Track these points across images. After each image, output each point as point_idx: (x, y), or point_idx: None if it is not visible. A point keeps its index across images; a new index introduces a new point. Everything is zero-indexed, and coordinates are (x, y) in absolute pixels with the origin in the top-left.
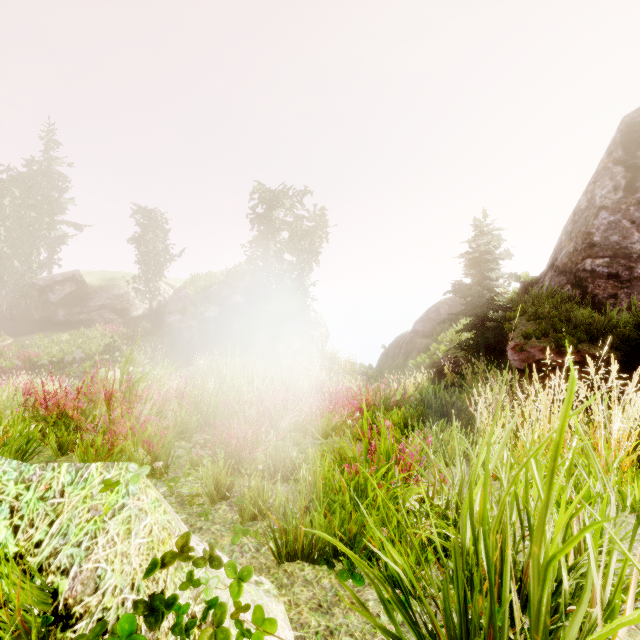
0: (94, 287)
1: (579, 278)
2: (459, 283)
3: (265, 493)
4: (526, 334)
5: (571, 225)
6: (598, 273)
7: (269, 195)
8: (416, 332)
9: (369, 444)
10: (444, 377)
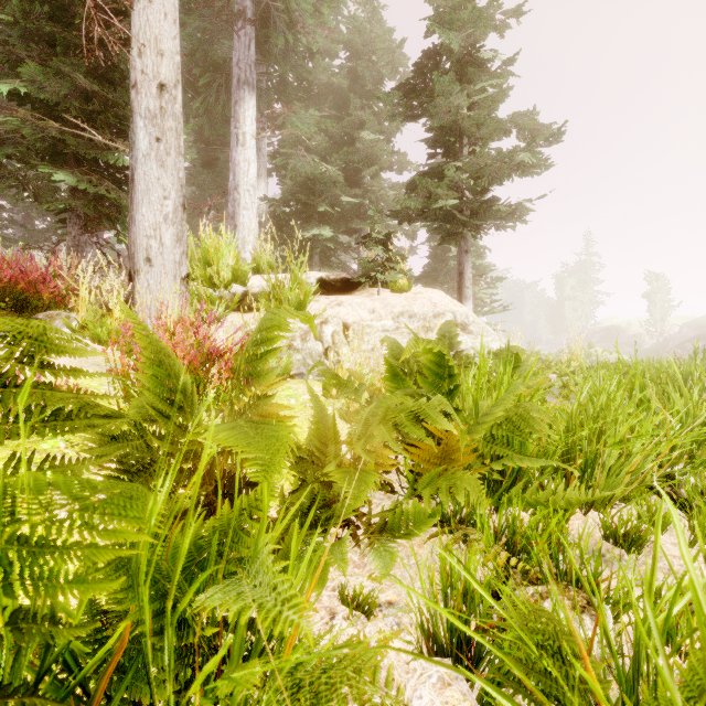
0: (616, 331)
1: None
2: None
3: None
4: None
5: None
6: None
7: None
8: None
9: None
10: None
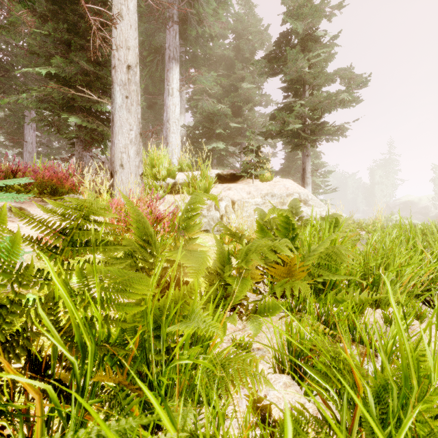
0: (411, 204)
1: None
2: None
3: None
4: None
5: None
6: None
7: None
8: None
9: None
10: None
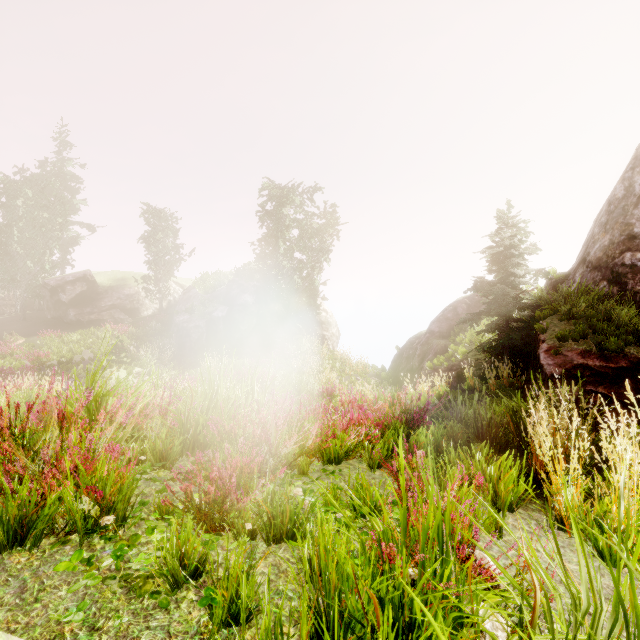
0: (105, 287)
1: (617, 274)
2: (481, 280)
3: (241, 609)
4: (561, 335)
5: (606, 216)
6: (639, 268)
7: (279, 192)
8: (432, 333)
9: (395, 480)
10: (464, 381)
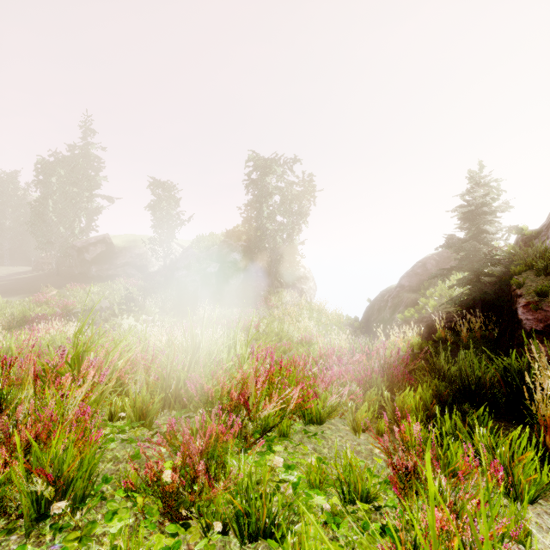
0: (120, 248)
1: None
2: (452, 237)
3: None
4: (541, 291)
5: None
6: None
7: (263, 163)
8: (402, 287)
9: (388, 456)
10: (434, 332)
